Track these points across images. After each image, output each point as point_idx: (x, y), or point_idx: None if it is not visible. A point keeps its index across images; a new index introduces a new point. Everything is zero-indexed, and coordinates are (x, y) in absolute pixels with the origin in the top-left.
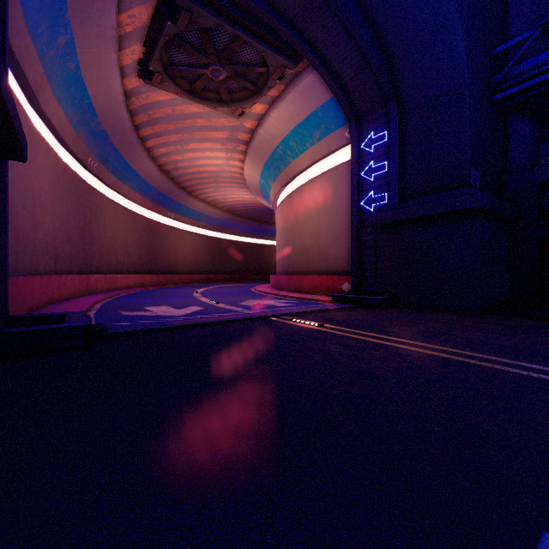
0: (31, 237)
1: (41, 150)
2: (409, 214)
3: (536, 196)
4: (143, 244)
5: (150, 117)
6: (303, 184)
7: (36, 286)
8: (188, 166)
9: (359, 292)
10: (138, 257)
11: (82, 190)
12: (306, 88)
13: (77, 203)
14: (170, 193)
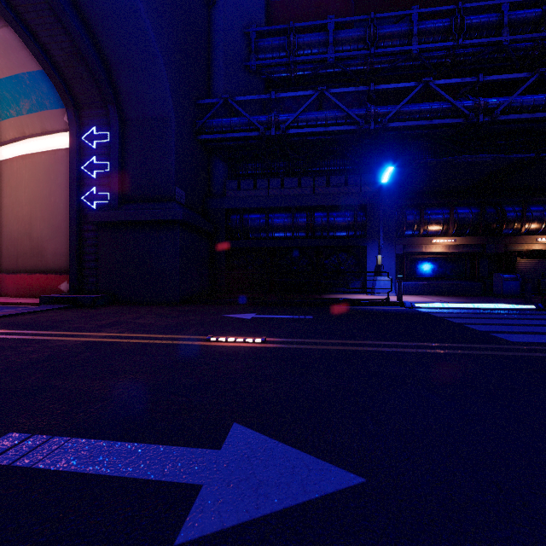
0: None
1: None
2: (127, 217)
3: (225, 217)
4: None
5: None
6: (8, 159)
7: None
8: None
9: (80, 291)
10: None
11: None
12: (2, 42)
13: None
14: None
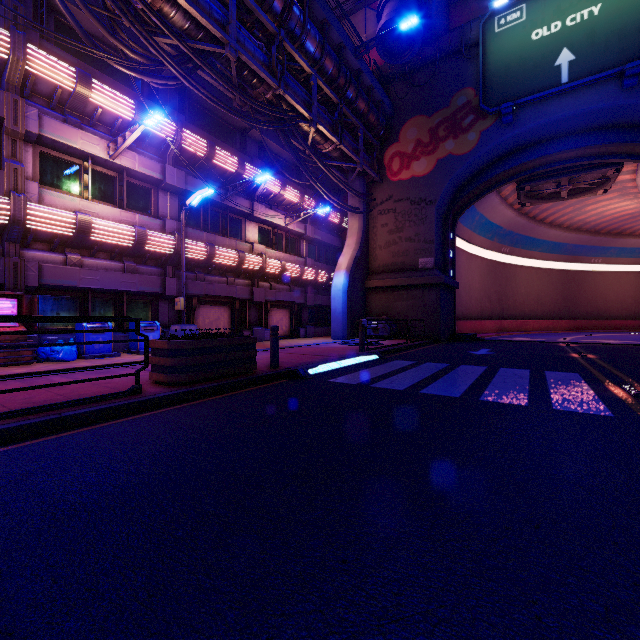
0: (468, 303)
1: (473, 261)
2: None
3: None
4: (559, 293)
5: (540, 209)
6: None
7: (468, 325)
8: (598, 218)
9: None
10: (552, 306)
11: (499, 268)
12: None
13: (495, 278)
14: (588, 242)
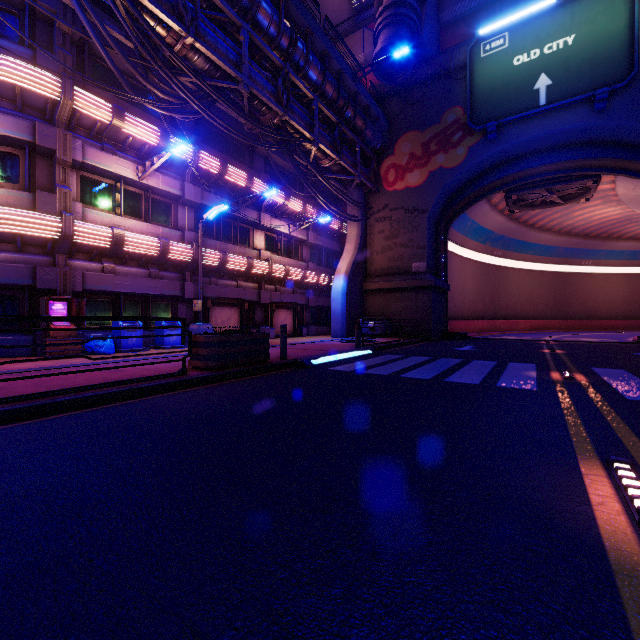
0: (461, 304)
1: (466, 264)
2: None
3: None
4: (550, 294)
5: (530, 215)
6: None
7: (461, 325)
8: (586, 223)
9: None
10: (544, 306)
11: (492, 270)
12: (624, 177)
13: (488, 280)
14: (578, 245)
